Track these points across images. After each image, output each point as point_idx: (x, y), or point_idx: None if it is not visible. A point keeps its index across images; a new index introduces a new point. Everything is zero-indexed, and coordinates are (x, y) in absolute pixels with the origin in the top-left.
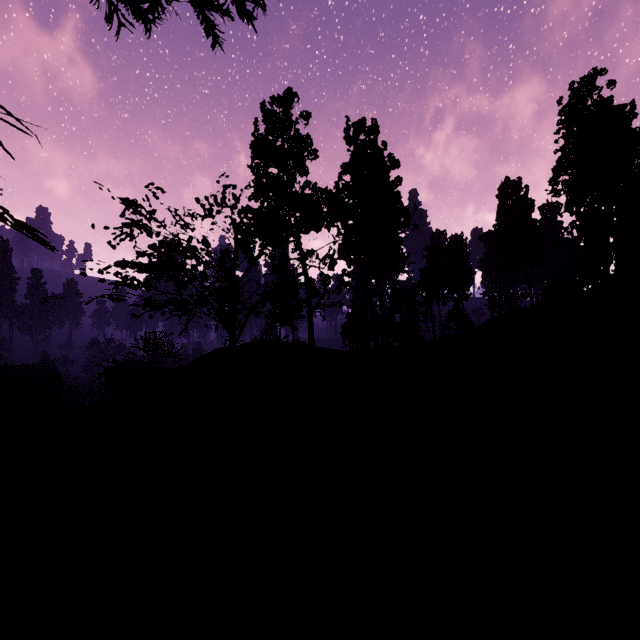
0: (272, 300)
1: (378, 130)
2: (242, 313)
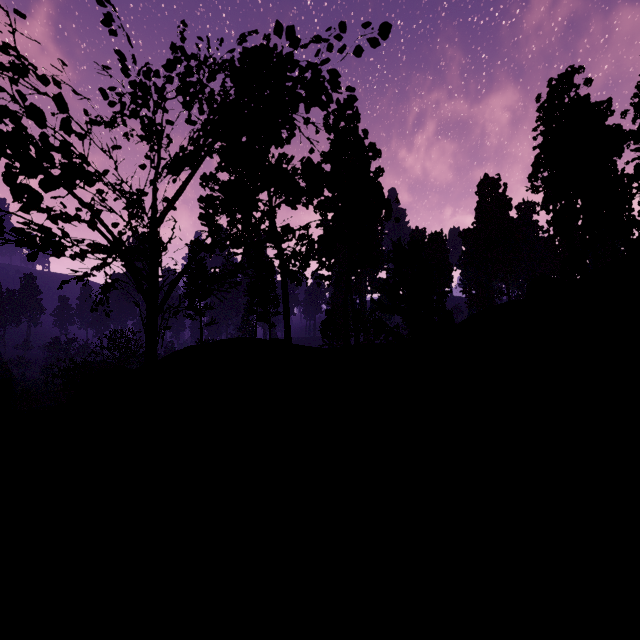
0: (247, 295)
1: (359, 118)
2: (214, 308)
